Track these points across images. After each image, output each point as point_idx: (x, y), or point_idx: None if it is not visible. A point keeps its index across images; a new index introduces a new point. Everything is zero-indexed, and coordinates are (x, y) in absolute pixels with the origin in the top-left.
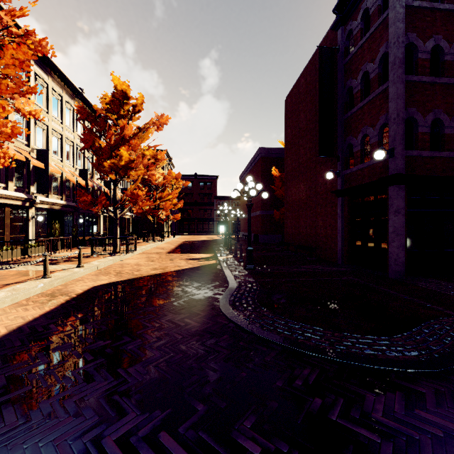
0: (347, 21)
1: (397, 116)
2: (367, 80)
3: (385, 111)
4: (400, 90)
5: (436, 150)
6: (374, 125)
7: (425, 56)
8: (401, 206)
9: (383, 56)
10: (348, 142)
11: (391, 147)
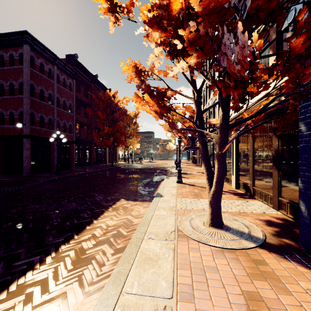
0: (0, 48)
1: (27, 112)
2: (13, 87)
3: (22, 107)
4: (28, 102)
5: (42, 127)
6: (17, 110)
7: (38, 91)
8: (29, 147)
9: (21, 82)
10: (1, 112)
11: (25, 123)
